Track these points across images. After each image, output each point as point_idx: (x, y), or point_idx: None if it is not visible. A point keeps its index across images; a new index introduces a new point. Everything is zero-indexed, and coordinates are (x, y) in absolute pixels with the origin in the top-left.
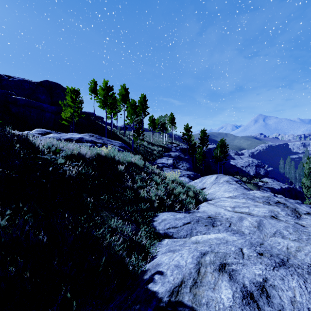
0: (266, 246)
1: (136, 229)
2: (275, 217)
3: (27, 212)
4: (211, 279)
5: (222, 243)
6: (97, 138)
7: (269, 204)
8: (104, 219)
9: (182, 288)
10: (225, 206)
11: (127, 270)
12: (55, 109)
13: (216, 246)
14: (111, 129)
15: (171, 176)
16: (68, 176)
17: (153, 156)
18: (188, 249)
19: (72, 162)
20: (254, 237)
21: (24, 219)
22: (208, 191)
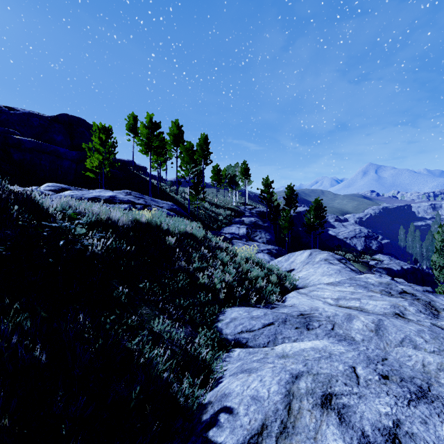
0: (391, 362)
1: (192, 334)
2: (401, 315)
3: (20, 311)
4: (309, 422)
5: (323, 357)
6: (137, 197)
7: (390, 294)
8: (144, 319)
9: (263, 438)
10: (324, 298)
11: (176, 404)
12: (76, 155)
13: (315, 363)
14: (158, 185)
15: (245, 253)
16: (90, 254)
17: (218, 223)
18: (272, 367)
19: (97, 232)
20: (371, 347)
21: (15, 323)
22: (299, 275)
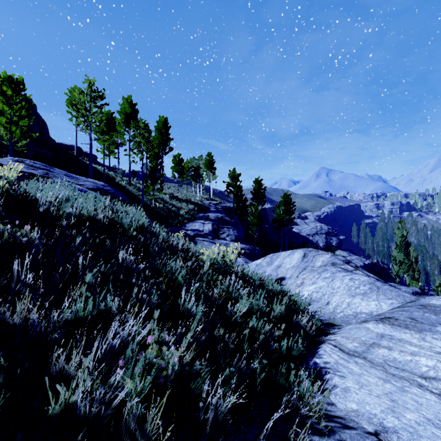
0: None
1: None
2: None
3: None
4: None
5: None
6: (35, 166)
7: None
8: None
9: None
10: (426, 377)
11: None
12: None
13: None
14: (104, 172)
15: (218, 260)
16: None
17: (179, 219)
18: None
19: None
20: None
21: None
22: (303, 291)
